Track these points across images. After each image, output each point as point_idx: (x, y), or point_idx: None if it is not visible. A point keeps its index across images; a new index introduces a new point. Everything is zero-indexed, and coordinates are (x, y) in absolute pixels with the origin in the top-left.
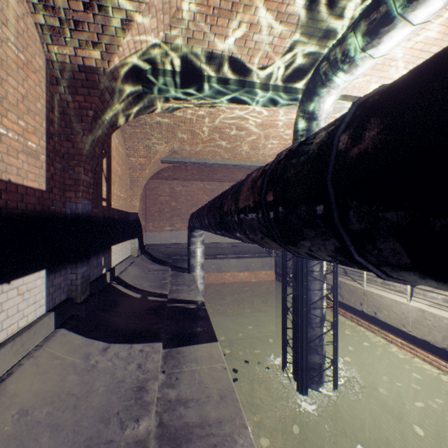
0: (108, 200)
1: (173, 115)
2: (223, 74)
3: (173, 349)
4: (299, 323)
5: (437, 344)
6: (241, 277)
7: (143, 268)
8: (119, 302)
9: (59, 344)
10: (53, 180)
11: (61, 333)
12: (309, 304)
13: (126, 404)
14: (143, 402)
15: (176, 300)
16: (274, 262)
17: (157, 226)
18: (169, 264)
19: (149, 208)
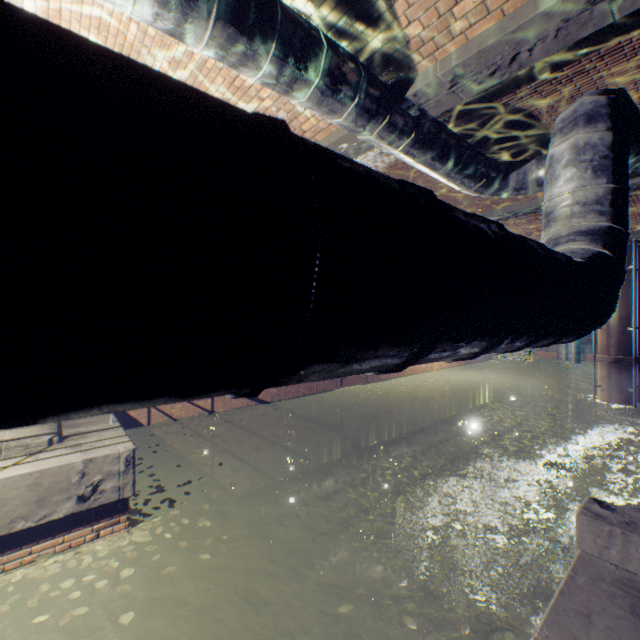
0: None
1: None
2: None
3: None
4: None
5: None
6: None
7: None
8: None
9: None
10: None
11: None
12: None
13: None
14: None
15: None
16: None
17: None
18: None
19: None
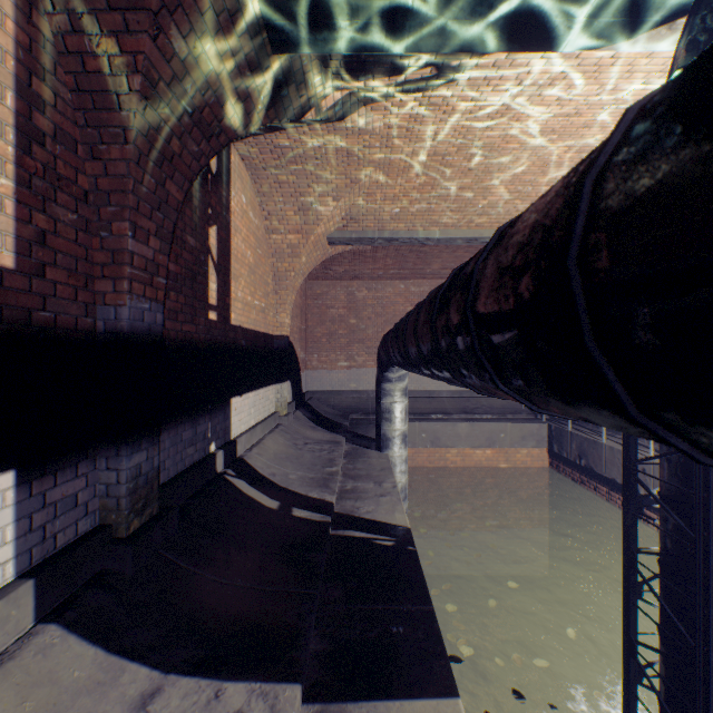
0: (221, 309)
1: (345, 131)
2: None
3: (332, 710)
4: (711, 657)
5: None
6: (479, 458)
7: (295, 437)
8: (228, 522)
9: (14, 690)
10: (46, 248)
11: (40, 643)
12: None
13: None
14: None
15: (349, 520)
16: (545, 431)
17: (326, 360)
18: (342, 430)
19: (312, 329)
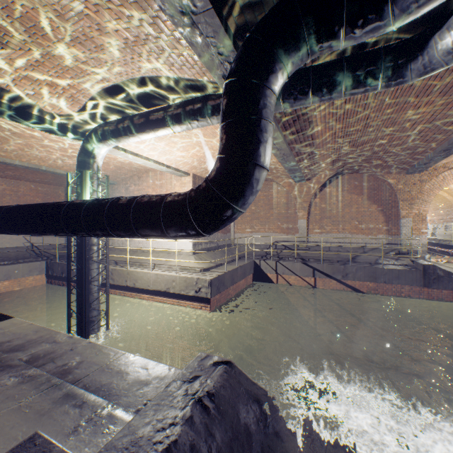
0: None
1: None
2: (16, 105)
3: None
4: (84, 292)
5: (163, 290)
6: None
7: None
8: None
9: None
10: None
11: None
12: (91, 278)
13: None
14: None
15: None
16: (45, 265)
17: None
18: None
19: None
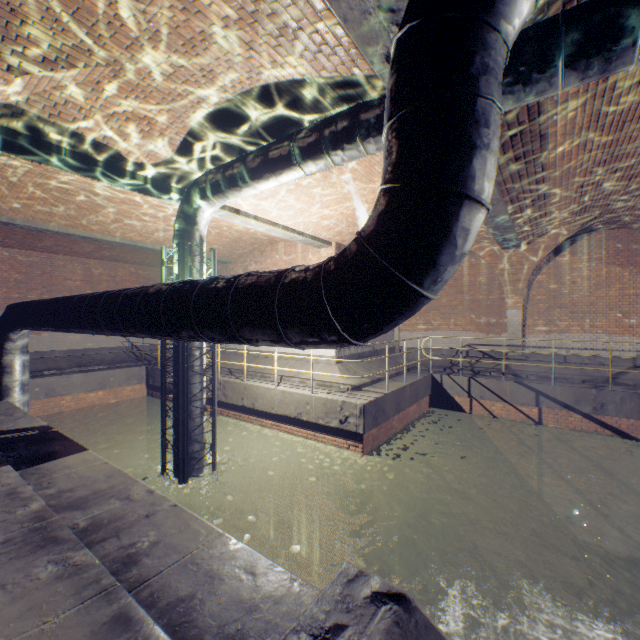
0: None
1: None
2: (93, 155)
3: (30, 469)
4: (181, 416)
5: (292, 415)
6: (93, 399)
7: None
8: None
9: None
10: None
11: None
12: (191, 397)
13: (2, 504)
14: (23, 498)
15: None
16: (145, 372)
17: None
18: None
19: None
